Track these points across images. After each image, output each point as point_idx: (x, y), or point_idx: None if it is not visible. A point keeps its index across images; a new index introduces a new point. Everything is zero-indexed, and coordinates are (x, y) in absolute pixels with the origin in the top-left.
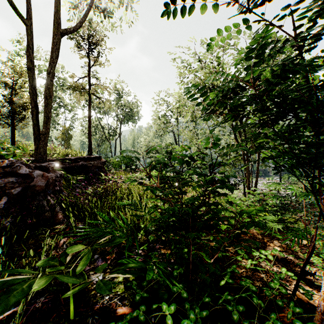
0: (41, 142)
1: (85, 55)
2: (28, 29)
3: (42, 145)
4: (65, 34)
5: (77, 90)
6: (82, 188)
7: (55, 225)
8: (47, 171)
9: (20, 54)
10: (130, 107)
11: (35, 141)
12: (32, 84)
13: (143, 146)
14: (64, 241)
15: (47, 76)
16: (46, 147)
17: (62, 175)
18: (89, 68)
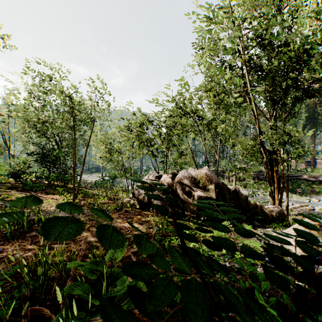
0: None
1: None
2: None
3: None
4: None
5: None
6: None
7: None
8: None
9: None
10: None
11: None
12: None
13: None
14: None
15: None
16: None
17: None
18: None
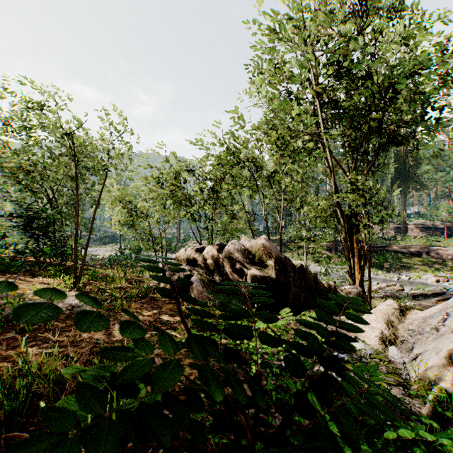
0: None
1: None
2: None
3: None
4: None
5: None
6: None
7: None
8: None
9: None
10: None
11: None
12: None
13: None
14: None
15: None
16: None
17: None
18: None
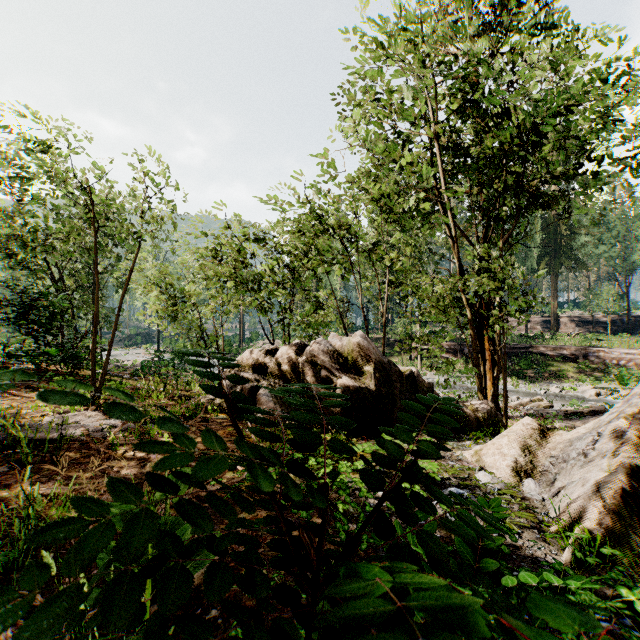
0: None
1: None
2: None
3: None
4: None
5: None
6: None
7: None
8: None
9: None
10: None
11: None
12: None
13: None
14: None
15: None
16: None
17: None
18: None
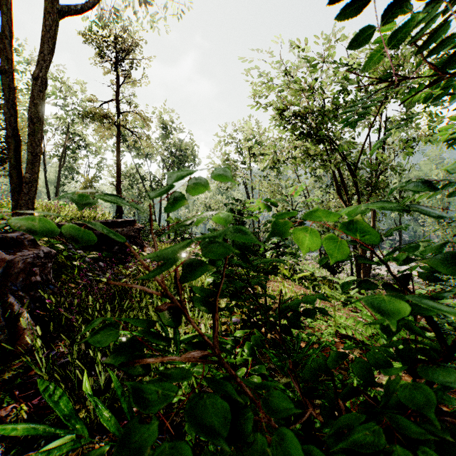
0: (24, 196)
1: (112, 66)
2: (4, 7)
3: (25, 201)
4: (66, 15)
5: (98, 118)
6: (83, 278)
7: (15, 358)
8: (18, 247)
9: (18, 69)
10: (182, 149)
11: (13, 194)
12: (9, 98)
13: (200, 205)
14: (1, 417)
15: (33, 83)
16: (32, 204)
17: (51, 254)
18: (118, 86)
